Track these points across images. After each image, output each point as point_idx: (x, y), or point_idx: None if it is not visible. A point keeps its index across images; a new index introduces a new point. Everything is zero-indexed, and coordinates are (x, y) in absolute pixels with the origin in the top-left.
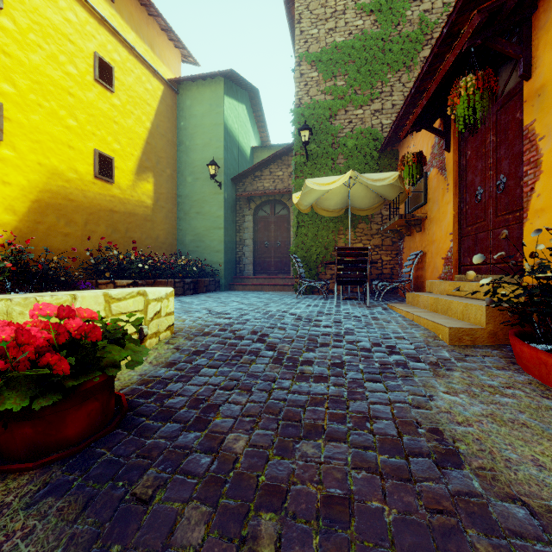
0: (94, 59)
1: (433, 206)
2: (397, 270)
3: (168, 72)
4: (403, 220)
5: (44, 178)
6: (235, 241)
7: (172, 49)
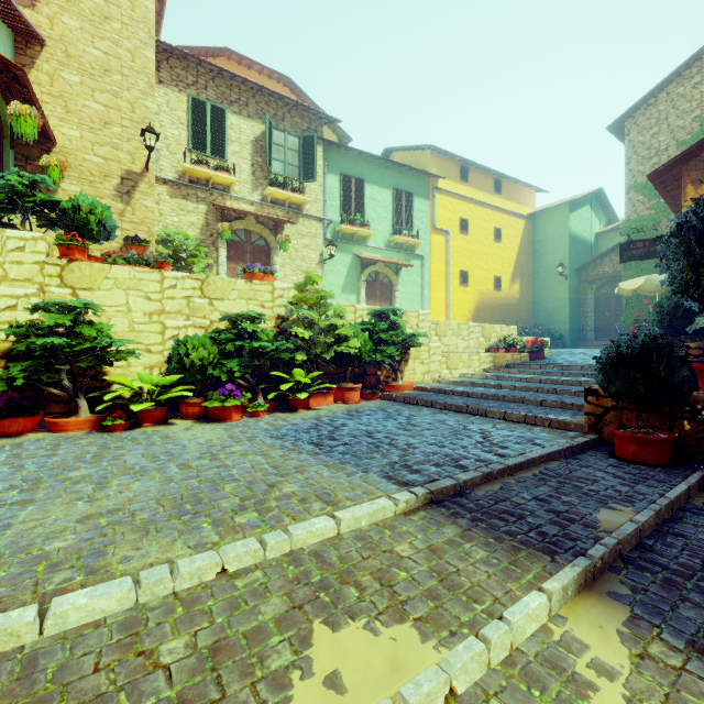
0: (493, 231)
1: None
2: None
3: (527, 209)
4: None
5: (478, 296)
6: (579, 314)
7: (530, 192)
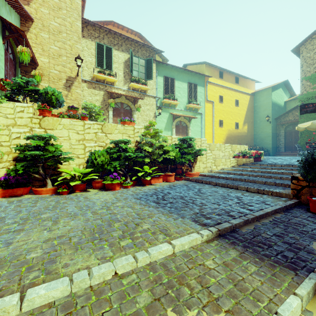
0: (235, 101)
1: None
2: None
3: (251, 90)
4: None
5: (227, 132)
6: (276, 139)
7: (252, 82)
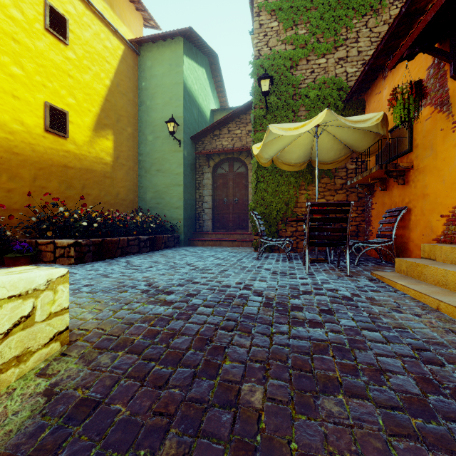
0: (44, 8)
1: (424, 153)
2: (363, 227)
3: (129, 33)
4: (382, 171)
5: None
6: (195, 197)
7: (134, 11)
